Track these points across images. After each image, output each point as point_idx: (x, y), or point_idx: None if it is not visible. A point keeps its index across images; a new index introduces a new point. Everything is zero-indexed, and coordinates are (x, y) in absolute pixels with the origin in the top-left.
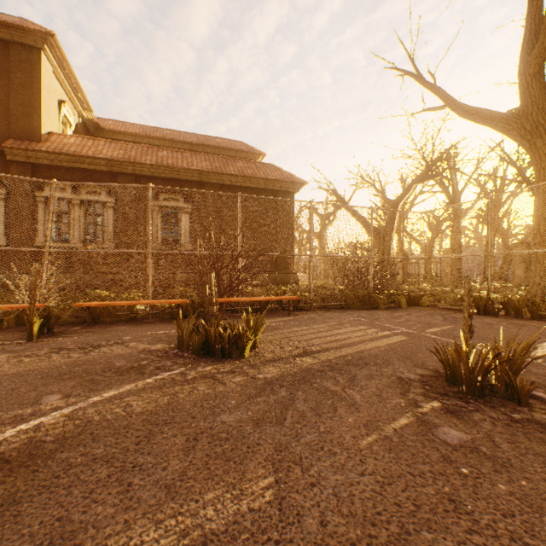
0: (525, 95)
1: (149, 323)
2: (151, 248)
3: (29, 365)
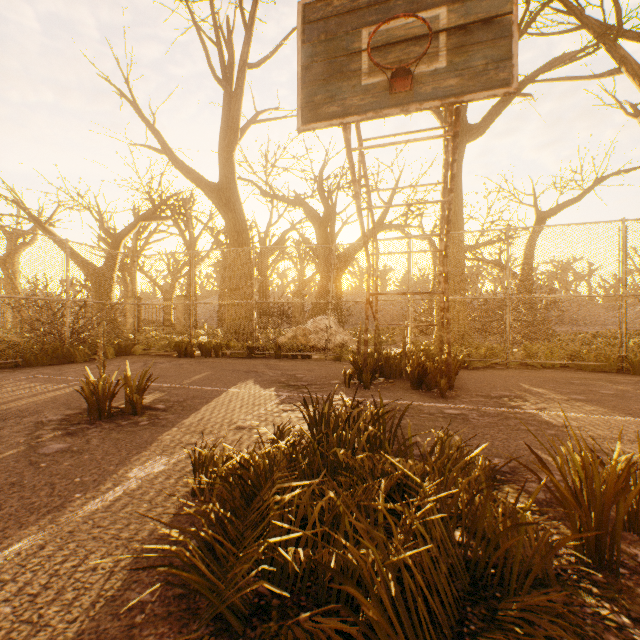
0: (223, 173)
1: None
2: None
3: None
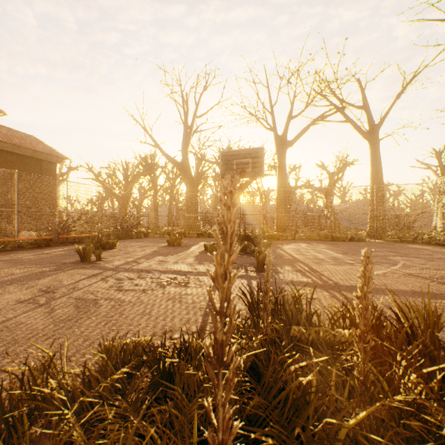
0: (183, 158)
1: (29, 250)
2: (17, 208)
3: (42, 257)
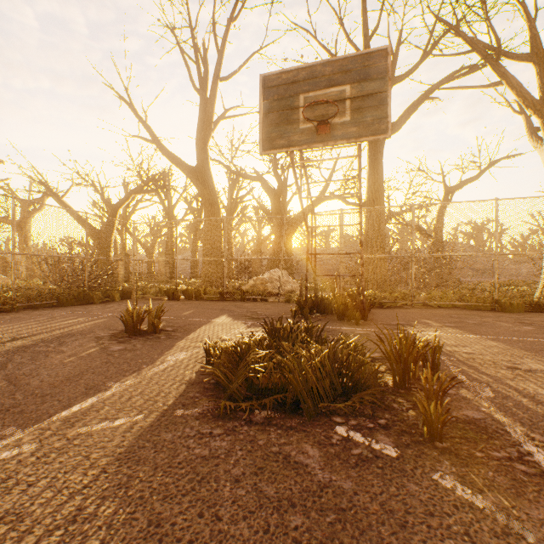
0: (200, 159)
1: None
2: None
3: None
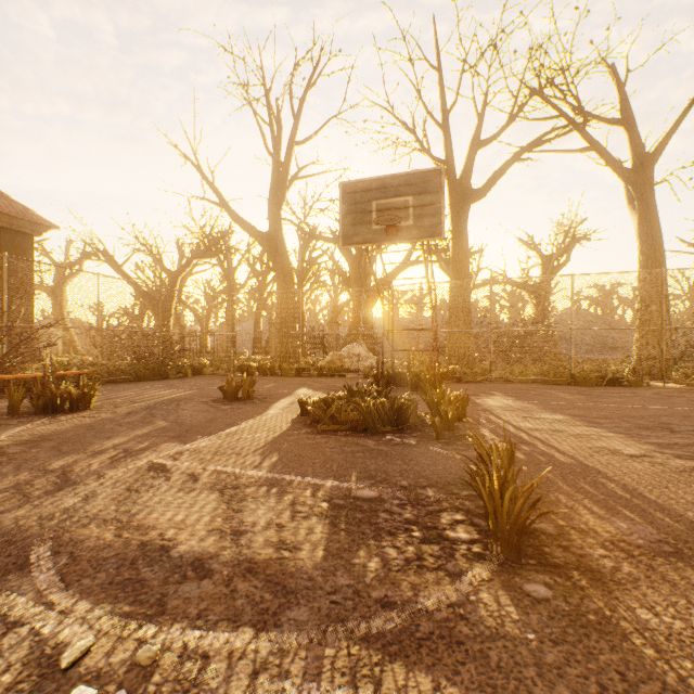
0: (272, 225)
1: None
2: None
3: None
